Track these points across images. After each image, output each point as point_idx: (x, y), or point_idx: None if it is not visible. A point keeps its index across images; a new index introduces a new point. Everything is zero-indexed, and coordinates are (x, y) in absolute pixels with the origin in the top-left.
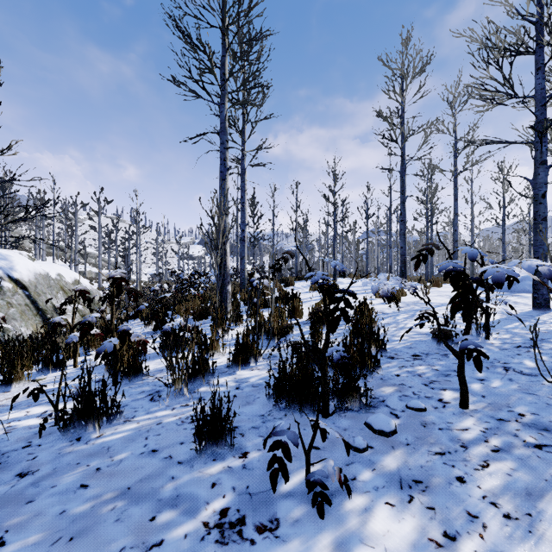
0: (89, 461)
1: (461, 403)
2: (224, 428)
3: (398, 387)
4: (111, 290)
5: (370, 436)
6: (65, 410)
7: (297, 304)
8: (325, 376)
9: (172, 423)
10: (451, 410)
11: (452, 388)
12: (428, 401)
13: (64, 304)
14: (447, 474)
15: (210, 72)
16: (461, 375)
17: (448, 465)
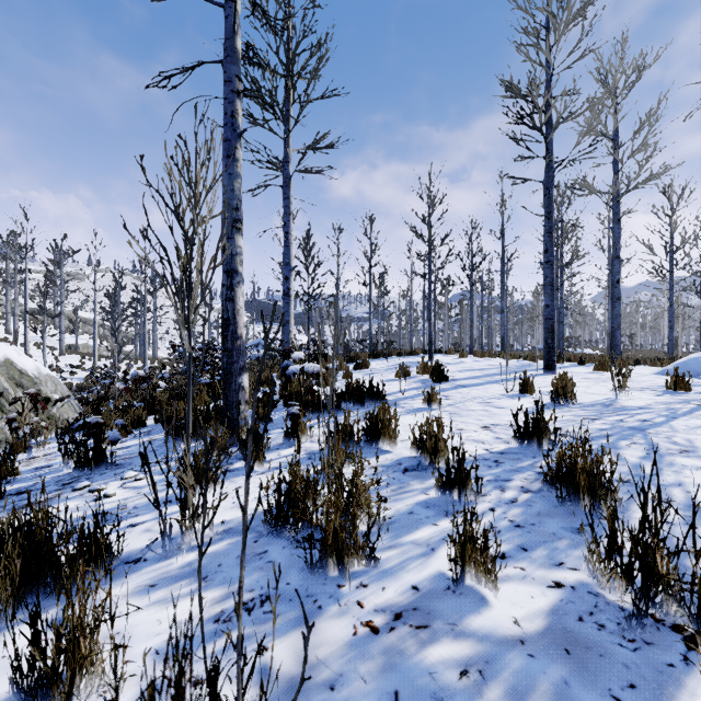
0: None
1: None
2: None
3: None
4: None
5: None
6: None
7: (383, 417)
8: None
9: None
10: None
11: None
12: None
13: None
14: None
15: None
16: None
17: None
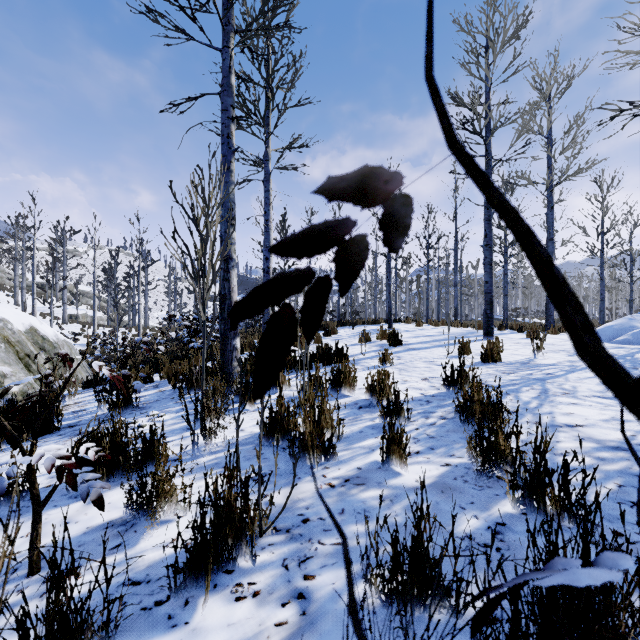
0: None
1: None
2: None
3: None
4: None
5: None
6: None
7: (345, 370)
8: None
9: None
10: None
11: None
12: None
13: None
14: None
15: None
16: None
17: None
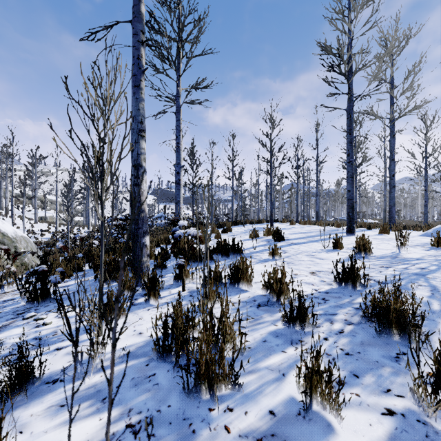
0: None
1: None
2: None
3: None
4: None
5: None
6: None
7: (243, 266)
8: None
9: None
10: None
11: None
12: None
13: None
14: None
15: None
16: None
17: None
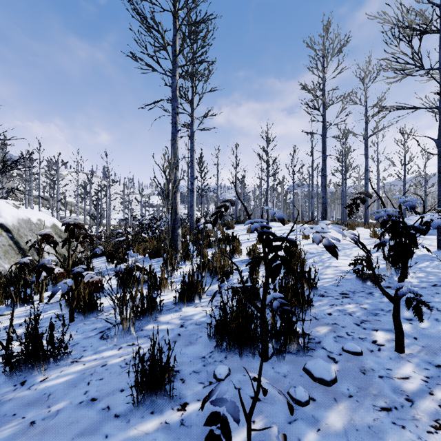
0: (25, 412)
1: (397, 347)
2: (163, 378)
3: (331, 327)
4: (67, 235)
5: (310, 385)
6: (11, 354)
7: (236, 245)
8: (264, 321)
9: (116, 366)
10: (387, 354)
11: (383, 328)
12: (362, 343)
13: (31, 246)
14: (399, 439)
15: (163, 49)
16: (396, 320)
17: (398, 425)
